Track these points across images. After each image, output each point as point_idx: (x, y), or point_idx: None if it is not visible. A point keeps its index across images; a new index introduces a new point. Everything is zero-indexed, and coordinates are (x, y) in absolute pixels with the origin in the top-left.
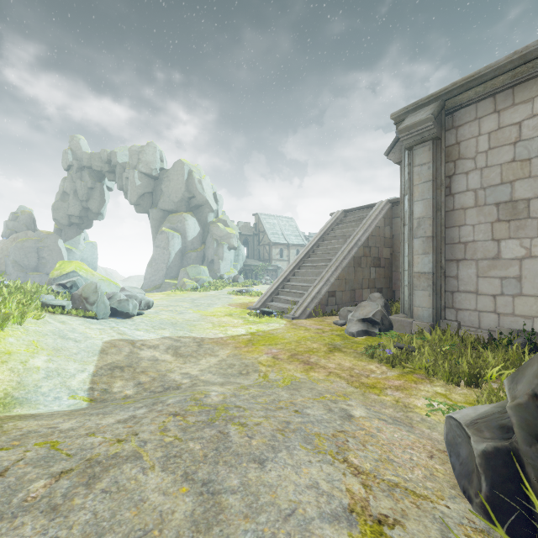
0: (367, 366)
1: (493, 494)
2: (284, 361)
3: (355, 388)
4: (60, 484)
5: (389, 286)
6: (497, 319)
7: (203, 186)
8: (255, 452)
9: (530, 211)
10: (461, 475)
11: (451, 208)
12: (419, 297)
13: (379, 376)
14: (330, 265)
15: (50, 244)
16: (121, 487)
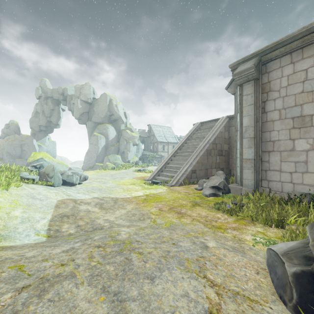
0: (216, 215)
1: (301, 301)
2: (166, 212)
3: (208, 229)
4: (21, 296)
5: (227, 167)
6: (292, 187)
7: (118, 108)
8: (148, 272)
9: (312, 122)
10: (278, 286)
11: (265, 120)
12: (246, 173)
13: (223, 221)
14: (193, 154)
15: (28, 142)
16: (61, 297)
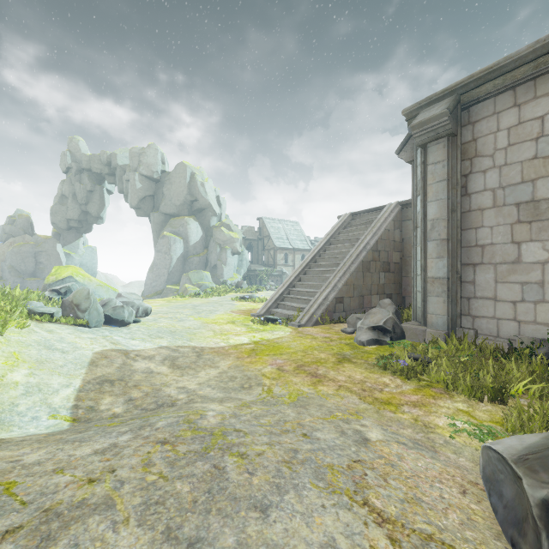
0: (380, 378)
1: None
2: (290, 373)
3: (368, 405)
4: None
5: (399, 292)
6: (517, 328)
7: (206, 189)
8: (257, 495)
9: None
10: (507, 522)
11: (468, 208)
12: (432, 303)
13: (394, 390)
14: (338, 270)
15: (47, 248)
16: None
